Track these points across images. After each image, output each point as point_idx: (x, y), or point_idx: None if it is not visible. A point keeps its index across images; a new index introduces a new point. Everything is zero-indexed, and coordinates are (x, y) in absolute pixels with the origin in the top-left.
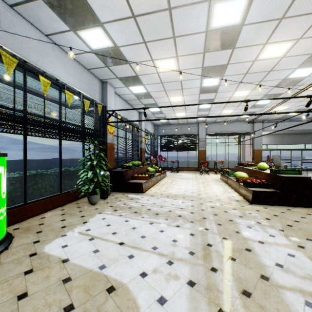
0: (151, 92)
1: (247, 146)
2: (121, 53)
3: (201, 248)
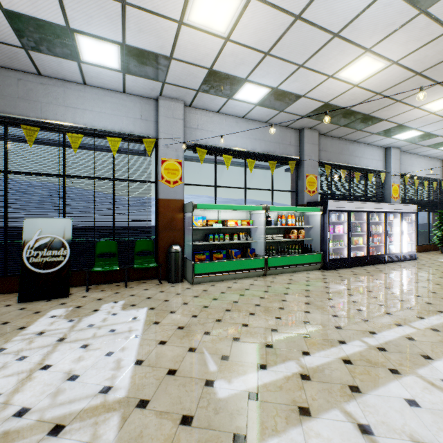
0: None
1: None
2: None
3: None
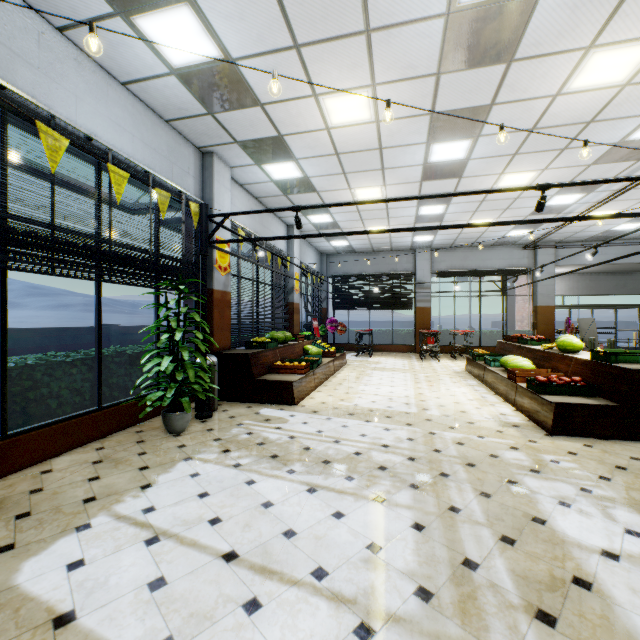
0: (313, 177)
1: (520, 300)
2: (242, 77)
3: (449, 575)
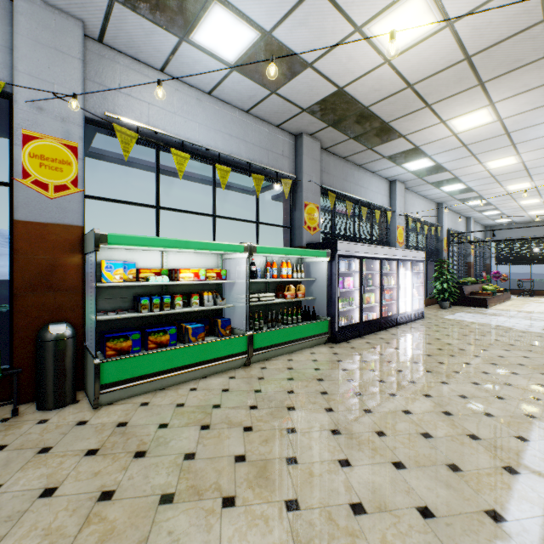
0: (492, 202)
1: None
2: (470, 189)
3: None
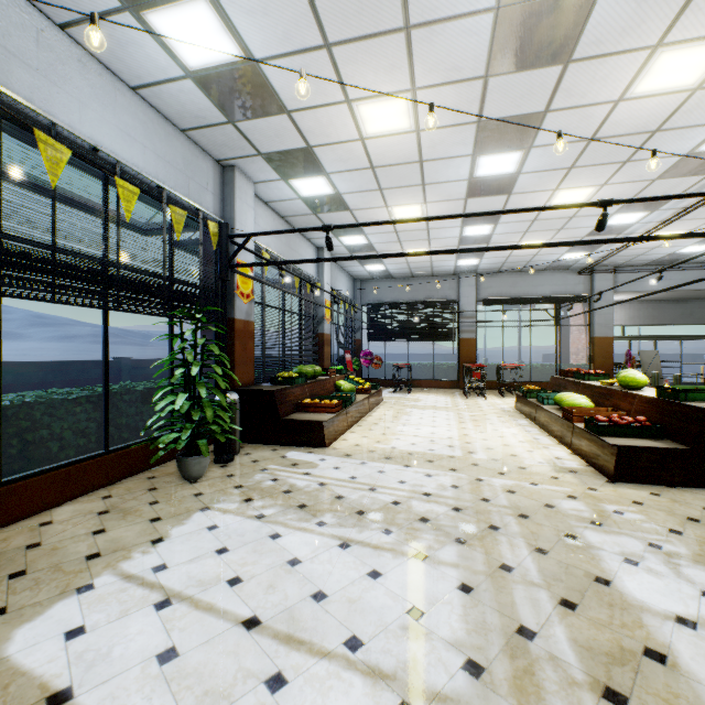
0: (345, 194)
1: (575, 330)
2: (266, 80)
3: (502, 646)
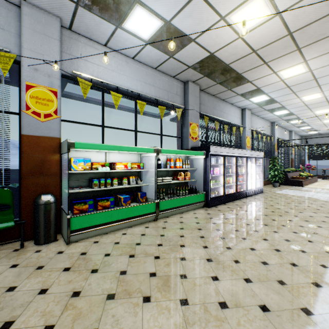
0: (306, 121)
1: None
2: (292, 113)
3: None
